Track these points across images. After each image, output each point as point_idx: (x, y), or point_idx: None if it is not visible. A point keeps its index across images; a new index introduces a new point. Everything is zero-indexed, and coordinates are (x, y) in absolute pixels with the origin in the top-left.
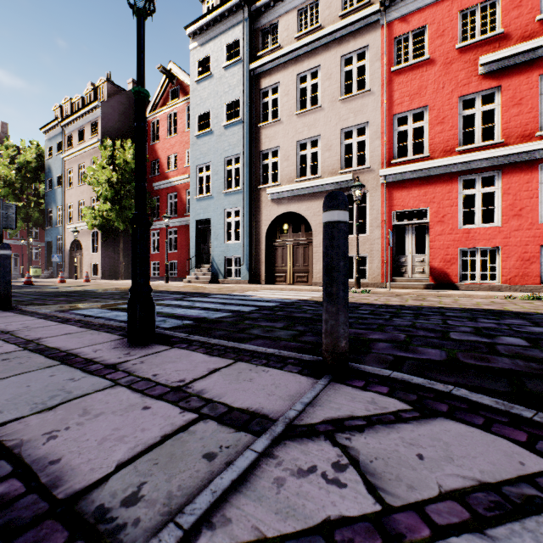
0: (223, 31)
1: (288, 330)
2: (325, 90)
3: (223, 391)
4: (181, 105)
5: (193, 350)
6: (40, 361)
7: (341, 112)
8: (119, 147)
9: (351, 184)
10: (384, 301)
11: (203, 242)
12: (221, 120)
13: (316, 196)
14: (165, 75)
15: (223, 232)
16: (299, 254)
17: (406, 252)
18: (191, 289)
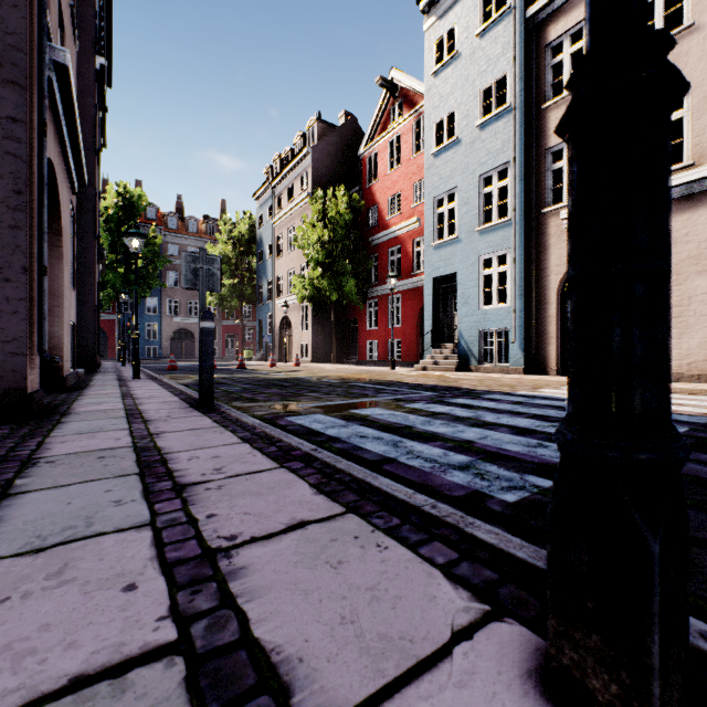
0: None
1: None
2: None
3: None
4: (405, 124)
5: None
6: None
7: None
8: (330, 197)
9: None
10: None
11: (442, 309)
12: (473, 119)
13: (680, 205)
14: (384, 89)
15: (477, 292)
16: None
17: None
18: (435, 381)
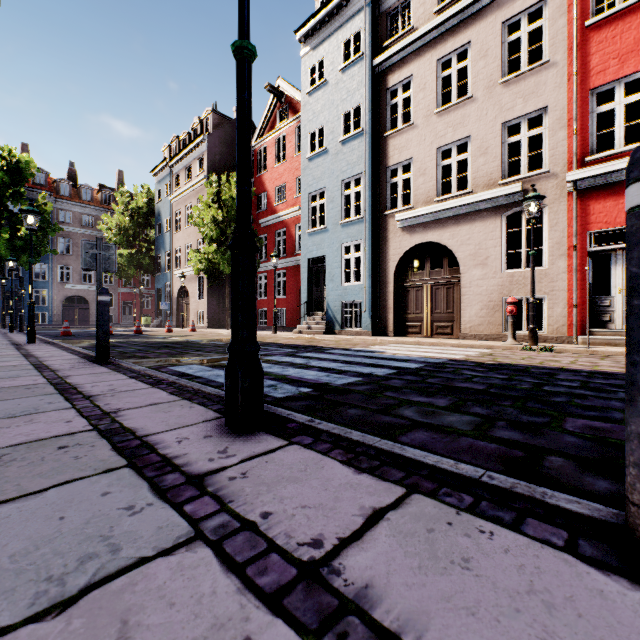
0: (340, 26)
1: (459, 413)
2: (478, 73)
3: (417, 602)
4: (290, 126)
5: (323, 453)
6: (102, 455)
7: (503, 99)
8: (224, 182)
9: (519, 198)
10: (590, 366)
11: (315, 284)
12: (337, 135)
13: (465, 218)
14: (272, 94)
15: (340, 272)
16: (439, 298)
17: (612, 291)
18: (303, 342)
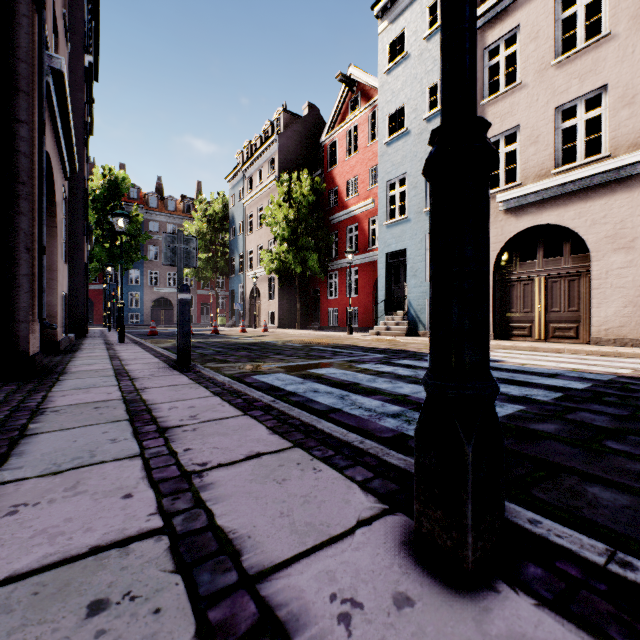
0: None
1: None
2: (619, 1)
3: None
4: (362, 115)
5: None
6: None
7: None
8: (295, 180)
9: None
10: None
11: (394, 281)
12: (420, 113)
13: (599, 191)
14: (343, 83)
15: (424, 266)
16: (557, 293)
17: None
18: (386, 345)
